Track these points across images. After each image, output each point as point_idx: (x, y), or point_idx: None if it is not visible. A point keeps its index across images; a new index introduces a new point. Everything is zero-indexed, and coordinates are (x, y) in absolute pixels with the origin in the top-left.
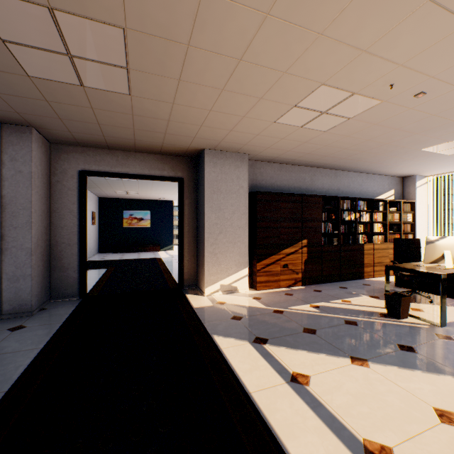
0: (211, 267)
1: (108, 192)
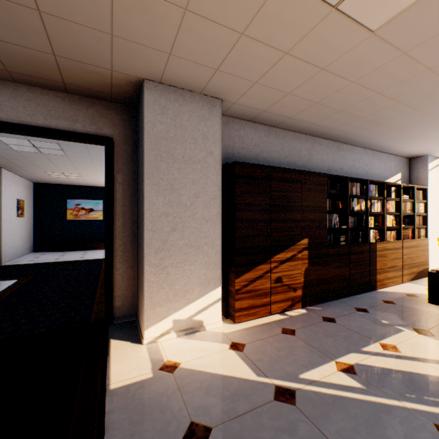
0: (155, 292)
1: (40, 175)
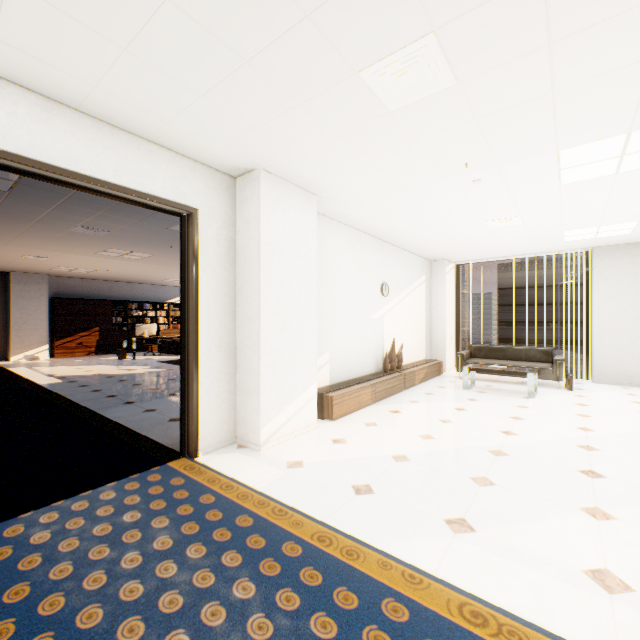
0: (17, 344)
1: None
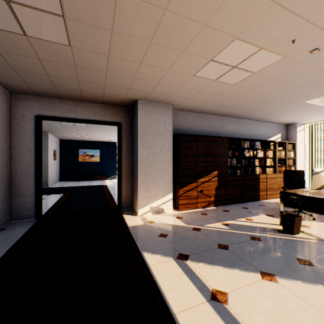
0: (143, 193)
1: (66, 135)
